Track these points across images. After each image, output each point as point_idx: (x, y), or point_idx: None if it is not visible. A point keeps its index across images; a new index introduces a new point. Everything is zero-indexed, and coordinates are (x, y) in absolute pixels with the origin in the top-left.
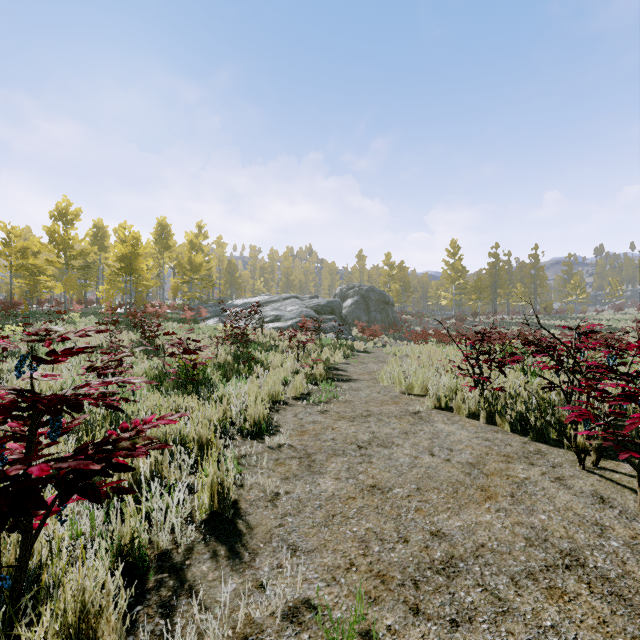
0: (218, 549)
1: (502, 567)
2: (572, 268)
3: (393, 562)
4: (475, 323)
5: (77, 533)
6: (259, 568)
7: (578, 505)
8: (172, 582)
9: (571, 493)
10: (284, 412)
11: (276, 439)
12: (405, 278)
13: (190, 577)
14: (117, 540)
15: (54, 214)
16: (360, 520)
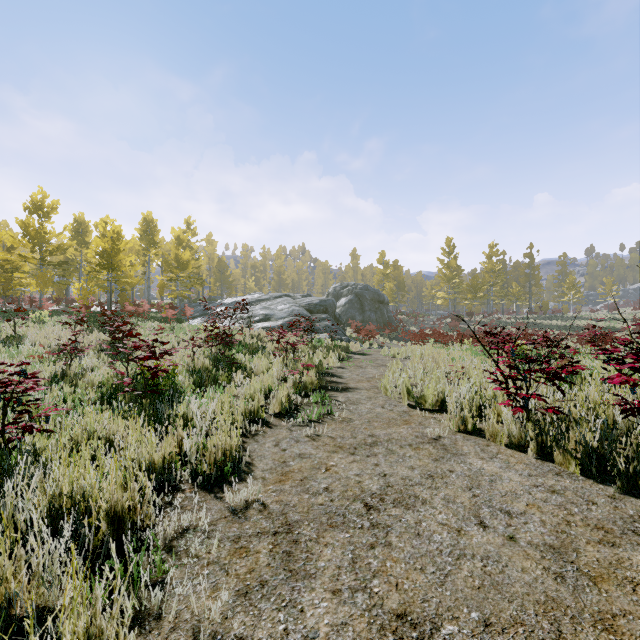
0: None
1: None
2: (566, 268)
3: None
4: (471, 323)
5: None
6: None
7: None
8: None
9: None
10: (262, 438)
11: (242, 493)
12: (399, 277)
13: None
14: None
15: (28, 206)
16: None
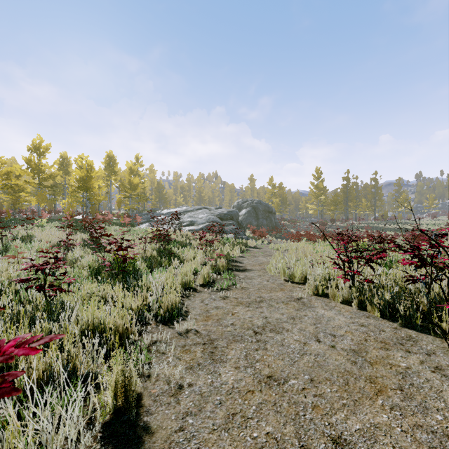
0: None
1: None
2: (401, 188)
3: None
4: (333, 226)
5: None
6: None
7: None
8: None
9: None
10: (193, 298)
11: (184, 325)
12: (283, 195)
13: None
14: None
15: (30, 148)
16: (260, 421)
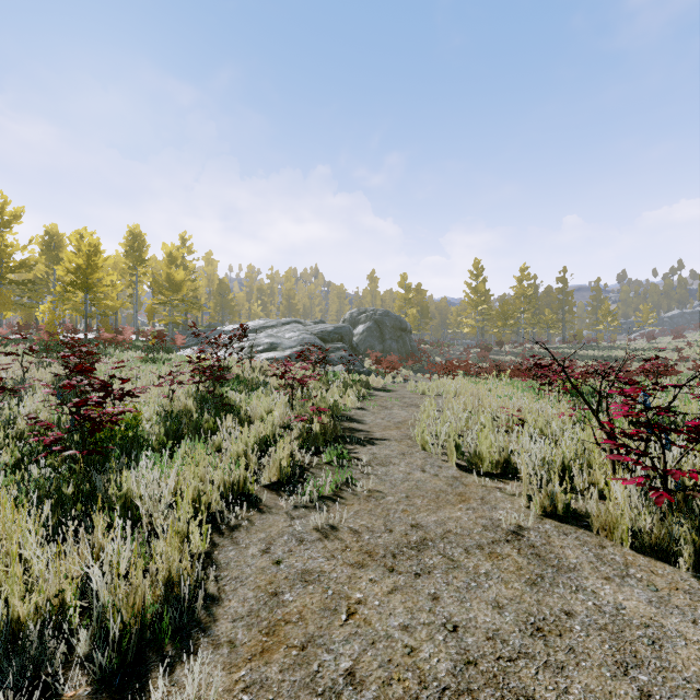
0: None
1: None
2: (601, 293)
3: None
4: (501, 353)
5: None
6: None
7: None
8: None
9: None
10: (245, 535)
11: None
12: (423, 302)
13: None
14: None
15: None
16: None
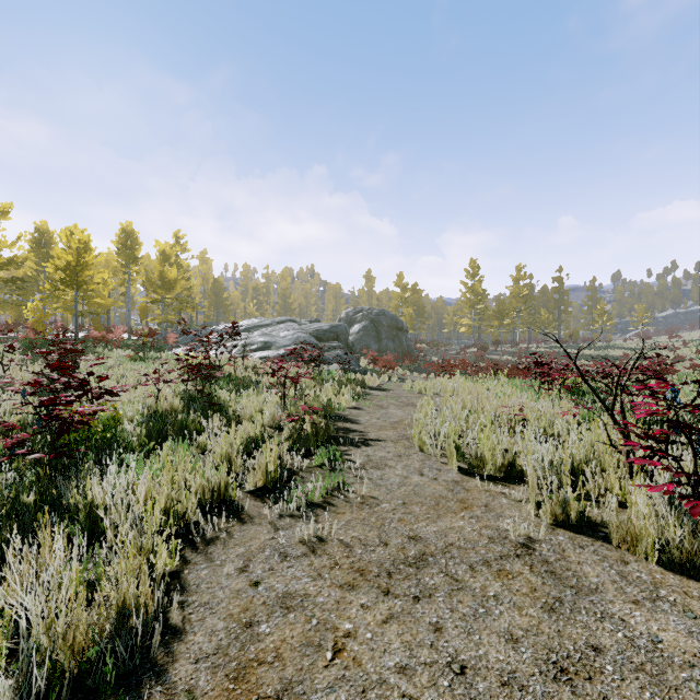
0: None
1: None
2: (596, 293)
3: None
4: (497, 352)
5: None
6: None
7: None
8: None
9: None
10: (222, 550)
11: None
12: (419, 302)
13: None
14: None
15: None
16: None
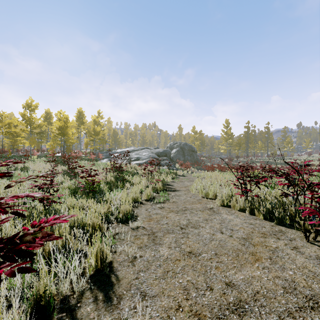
0: (98, 295)
1: (272, 308)
2: (286, 134)
3: (204, 304)
4: (237, 161)
5: (14, 284)
6: (122, 309)
7: (310, 265)
8: (67, 319)
9: (304, 257)
10: (140, 208)
11: (135, 223)
12: (202, 139)
13: (79, 316)
14: (34, 292)
15: (25, 106)
16: (183, 275)
